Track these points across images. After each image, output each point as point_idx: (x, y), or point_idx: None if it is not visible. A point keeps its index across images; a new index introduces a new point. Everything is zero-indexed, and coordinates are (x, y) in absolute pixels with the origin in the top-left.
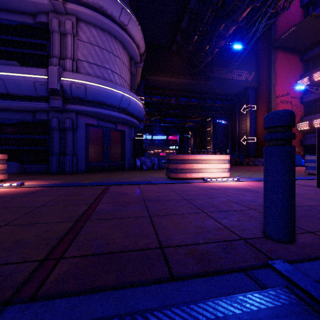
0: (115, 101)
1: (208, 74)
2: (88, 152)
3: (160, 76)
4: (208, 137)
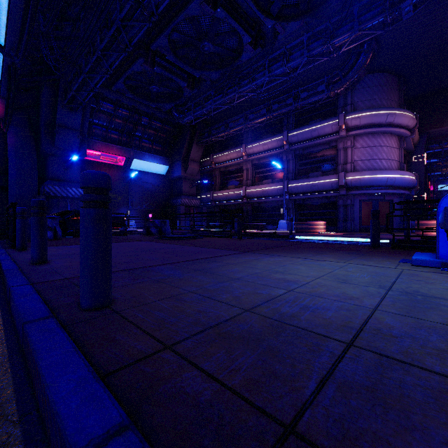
0: (382, 183)
1: None
2: (361, 219)
3: None
4: None
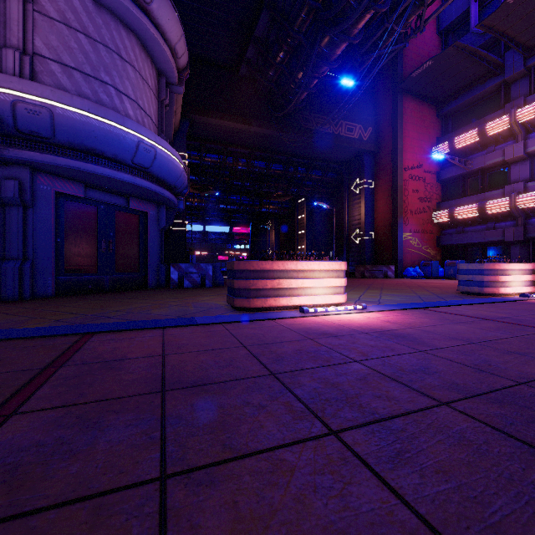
0: (124, 150)
1: (301, 123)
2: (62, 254)
3: (218, 118)
4: (299, 231)
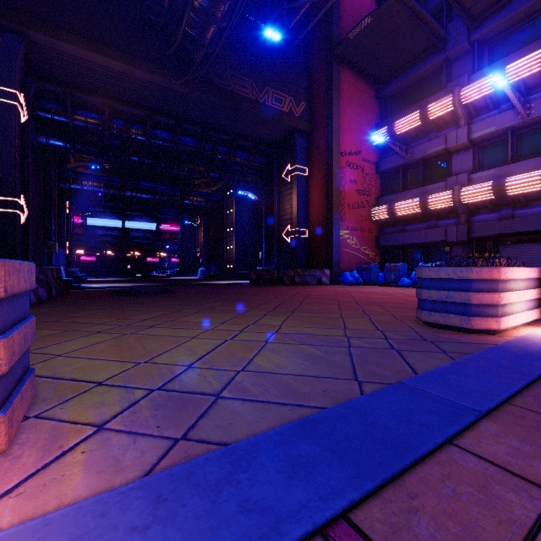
0: None
1: (213, 80)
2: None
3: (76, 45)
4: (228, 228)
